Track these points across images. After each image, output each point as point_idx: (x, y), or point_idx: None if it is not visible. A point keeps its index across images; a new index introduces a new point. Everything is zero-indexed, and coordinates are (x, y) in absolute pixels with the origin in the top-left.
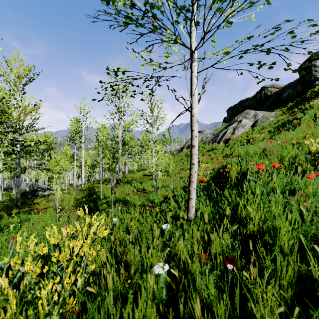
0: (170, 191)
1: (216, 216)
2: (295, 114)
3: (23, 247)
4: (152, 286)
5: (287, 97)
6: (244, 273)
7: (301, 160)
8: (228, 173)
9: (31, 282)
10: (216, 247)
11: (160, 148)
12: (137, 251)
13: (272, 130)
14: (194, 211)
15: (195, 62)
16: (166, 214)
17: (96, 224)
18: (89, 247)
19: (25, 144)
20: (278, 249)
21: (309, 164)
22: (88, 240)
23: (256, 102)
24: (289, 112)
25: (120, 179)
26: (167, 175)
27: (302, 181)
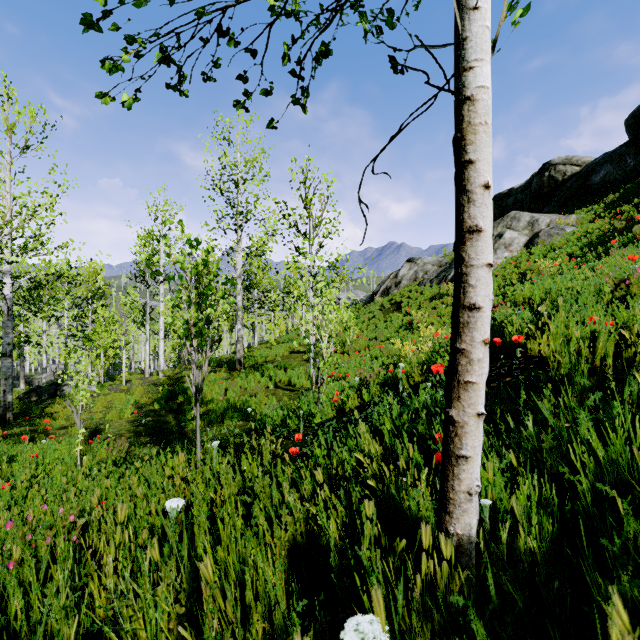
0: (351, 392)
1: None
2: (628, 216)
3: None
4: None
5: (602, 183)
6: None
7: None
8: (501, 347)
9: None
10: None
11: (328, 285)
12: None
13: (577, 252)
14: (473, 507)
15: None
16: (348, 489)
17: None
18: None
19: None
20: None
21: None
22: None
23: (532, 197)
24: (610, 214)
25: (240, 360)
26: (341, 352)
27: None
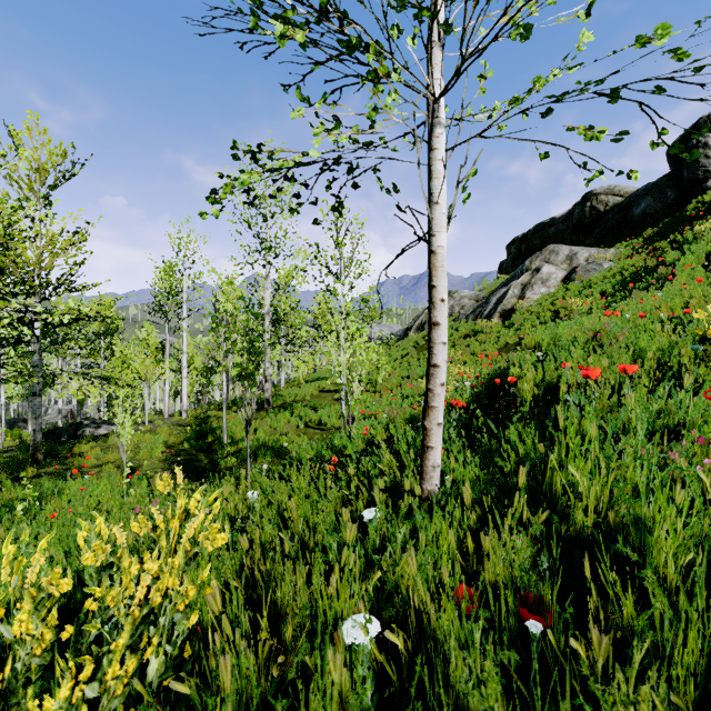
0: (380, 427)
1: (490, 490)
2: (662, 253)
3: (17, 573)
4: (339, 681)
5: (642, 216)
6: (573, 643)
7: (684, 356)
8: (511, 386)
9: (32, 665)
10: (496, 570)
11: (358, 330)
12: (302, 583)
13: (609, 290)
14: (437, 476)
15: (440, 127)
16: (371, 483)
17: (198, 516)
18: (183, 573)
19: (50, 321)
20: (654, 581)
21: (703, 367)
22: (178, 558)
23: (574, 228)
24: (647, 250)
25: (269, 399)
26: (373, 391)
27: (697, 407)
